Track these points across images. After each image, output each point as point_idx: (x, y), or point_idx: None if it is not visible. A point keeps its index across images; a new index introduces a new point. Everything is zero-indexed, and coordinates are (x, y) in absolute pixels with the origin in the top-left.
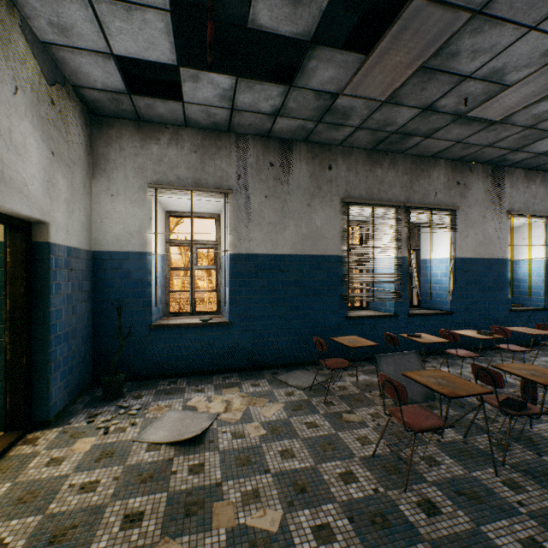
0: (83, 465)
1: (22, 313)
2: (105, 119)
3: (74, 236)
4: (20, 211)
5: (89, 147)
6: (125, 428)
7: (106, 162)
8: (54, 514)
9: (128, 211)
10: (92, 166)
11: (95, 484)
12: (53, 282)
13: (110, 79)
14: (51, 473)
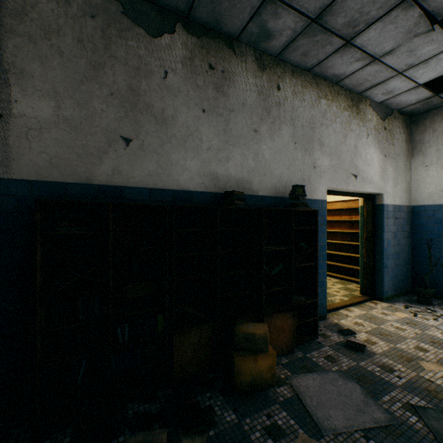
0: (398, 321)
1: (370, 240)
2: (420, 115)
3: (397, 198)
4: (369, 191)
5: (408, 140)
6: (428, 319)
7: (421, 144)
8: (382, 328)
9: (439, 174)
10: (410, 151)
11: (403, 329)
12: (384, 225)
13: (419, 96)
14: (382, 317)
